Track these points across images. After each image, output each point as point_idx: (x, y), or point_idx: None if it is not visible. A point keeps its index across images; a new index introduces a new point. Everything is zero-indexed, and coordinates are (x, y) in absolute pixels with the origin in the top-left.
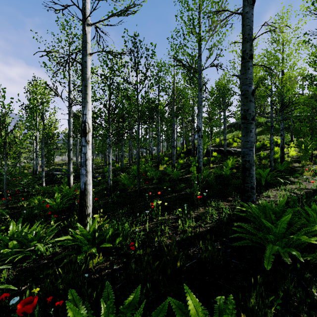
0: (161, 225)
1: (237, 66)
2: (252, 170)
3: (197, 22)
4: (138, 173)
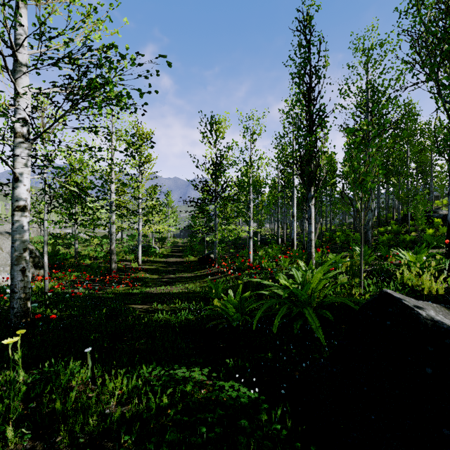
0: (325, 255)
1: (445, 126)
2: (368, 232)
3: (363, 135)
4: (321, 235)
